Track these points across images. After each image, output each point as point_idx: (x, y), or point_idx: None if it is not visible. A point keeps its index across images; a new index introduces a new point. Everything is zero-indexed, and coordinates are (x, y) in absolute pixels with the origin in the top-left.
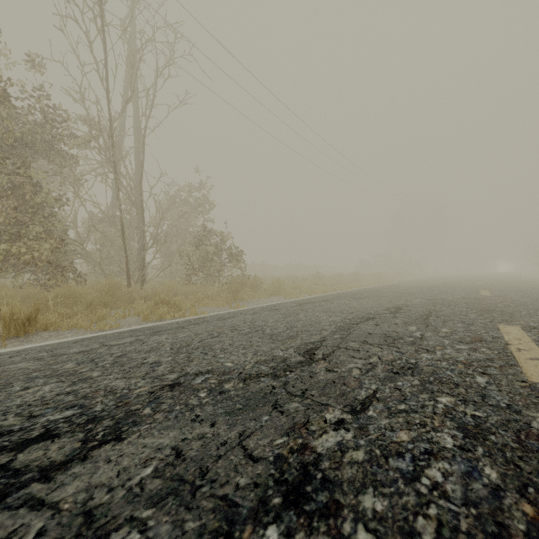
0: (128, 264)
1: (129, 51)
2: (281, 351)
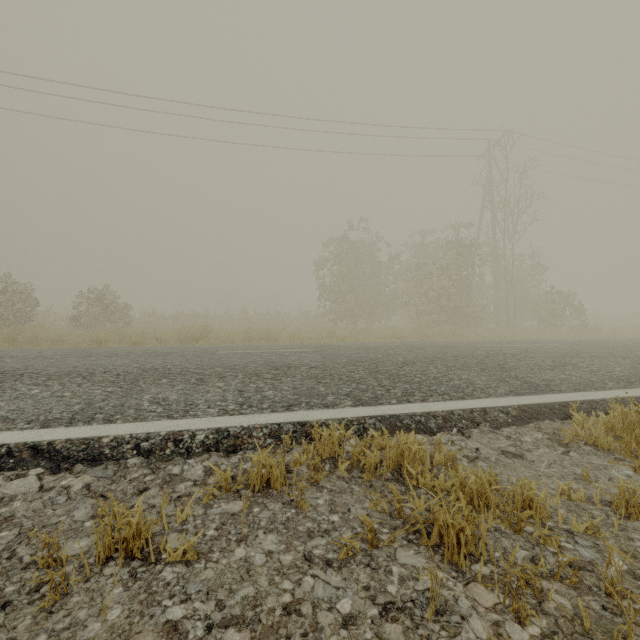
0: (508, 317)
1: (486, 180)
2: (616, 339)
